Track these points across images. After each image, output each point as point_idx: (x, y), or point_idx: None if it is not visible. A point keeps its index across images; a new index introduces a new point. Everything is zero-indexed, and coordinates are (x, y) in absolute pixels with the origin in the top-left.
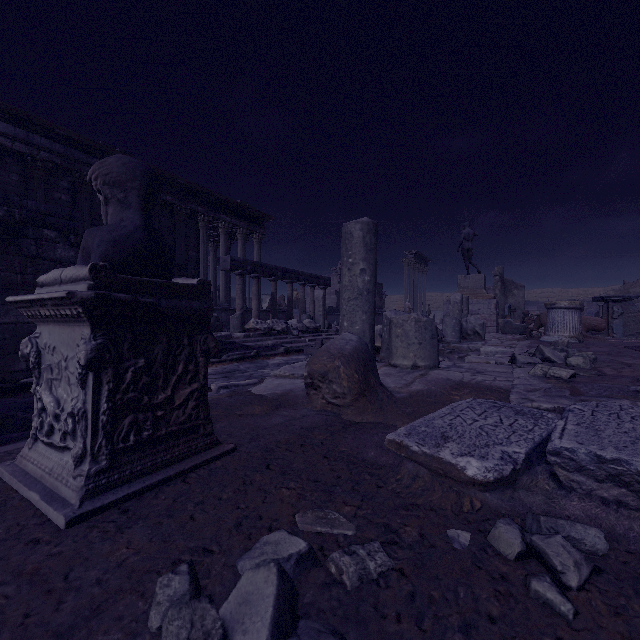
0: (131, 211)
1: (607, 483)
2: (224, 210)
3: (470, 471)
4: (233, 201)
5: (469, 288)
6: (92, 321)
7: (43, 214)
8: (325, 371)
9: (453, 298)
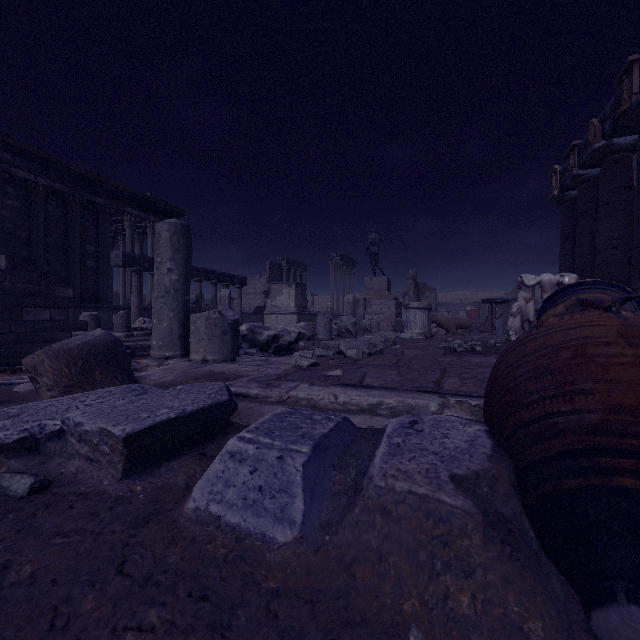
0: None
1: (83, 443)
2: (130, 202)
3: None
4: (140, 193)
5: (374, 290)
6: None
7: None
8: (34, 365)
9: (346, 299)
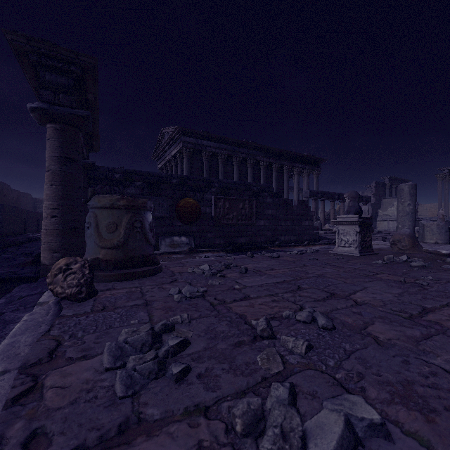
0: (356, 202)
1: None
2: (297, 161)
3: (443, 252)
4: (303, 155)
5: None
6: (359, 224)
7: (264, 187)
8: (399, 239)
9: None
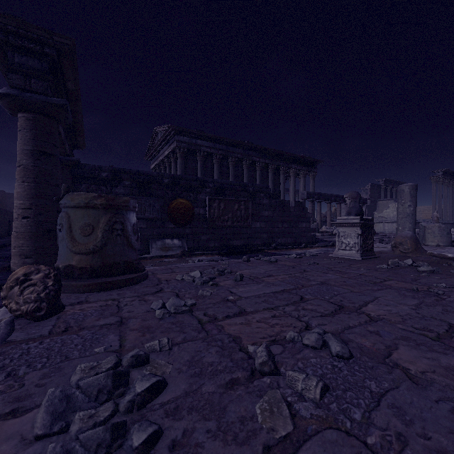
0: (357, 203)
1: None
2: (293, 162)
3: (449, 255)
4: (299, 156)
5: None
6: (360, 226)
7: (260, 188)
8: (401, 242)
9: None
